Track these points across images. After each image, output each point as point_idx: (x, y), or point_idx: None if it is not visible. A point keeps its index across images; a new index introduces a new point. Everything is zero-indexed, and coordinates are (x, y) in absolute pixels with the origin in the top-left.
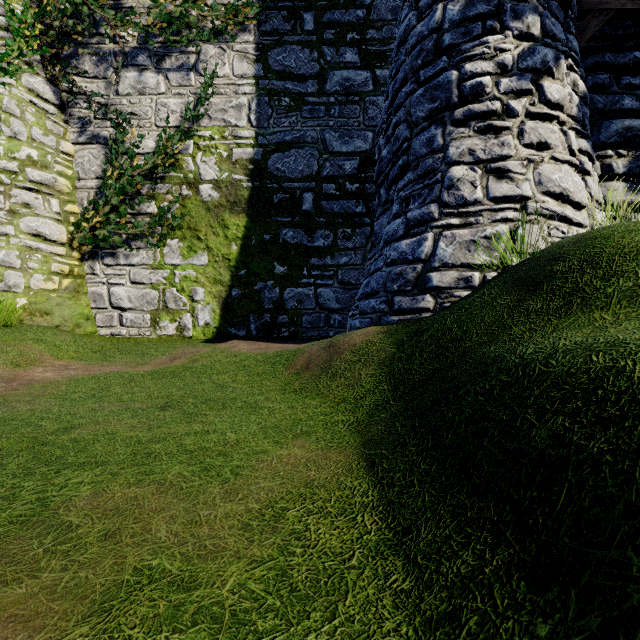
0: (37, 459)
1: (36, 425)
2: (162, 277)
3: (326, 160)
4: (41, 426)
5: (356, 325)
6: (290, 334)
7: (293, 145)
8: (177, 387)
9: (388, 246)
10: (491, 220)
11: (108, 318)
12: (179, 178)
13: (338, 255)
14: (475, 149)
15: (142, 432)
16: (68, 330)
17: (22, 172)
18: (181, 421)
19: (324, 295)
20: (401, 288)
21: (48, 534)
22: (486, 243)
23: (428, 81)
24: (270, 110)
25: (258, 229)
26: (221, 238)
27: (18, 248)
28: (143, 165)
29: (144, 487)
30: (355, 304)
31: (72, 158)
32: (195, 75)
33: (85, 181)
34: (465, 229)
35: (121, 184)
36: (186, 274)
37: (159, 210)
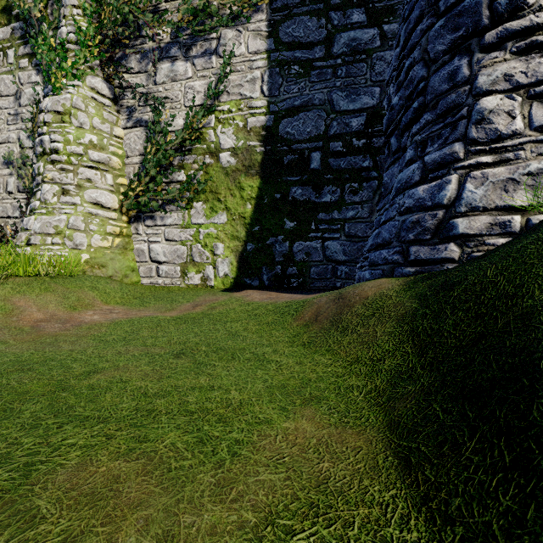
0: (51, 407)
1: (67, 367)
2: (189, 235)
3: (333, 119)
4: (71, 368)
5: (365, 277)
6: (299, 284)
7: (302, 109)
8: (194, 333)
9: (401, 194)
10: (536, 153)
11: (148, 270)
12: (203, 149)
13: (345, 209)
14: (513, 73)
15: (152, 382)
16: (118, 280)
17: (86, 154)
18: (190, 372)
19: (331, 248)
20: (418, 237)
21: (7, 527)
22: (530, 181)
23: (449, 10)
24: (280, 79)
25: (270, 189)
26: (238, 199)
27: (83, 214)
28: (174, 140)
29: (131, 461)
30: (364, 255)
31: (122, 140)
32: (216, 58)
33: (131, 158)
34: (500, 167)
35: (157, 158)
36: (209, 232)
37: (187, 178)
